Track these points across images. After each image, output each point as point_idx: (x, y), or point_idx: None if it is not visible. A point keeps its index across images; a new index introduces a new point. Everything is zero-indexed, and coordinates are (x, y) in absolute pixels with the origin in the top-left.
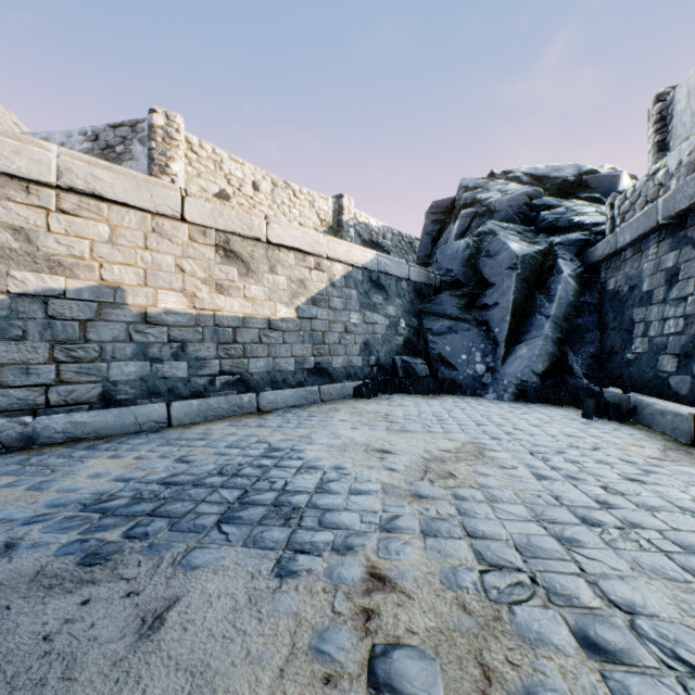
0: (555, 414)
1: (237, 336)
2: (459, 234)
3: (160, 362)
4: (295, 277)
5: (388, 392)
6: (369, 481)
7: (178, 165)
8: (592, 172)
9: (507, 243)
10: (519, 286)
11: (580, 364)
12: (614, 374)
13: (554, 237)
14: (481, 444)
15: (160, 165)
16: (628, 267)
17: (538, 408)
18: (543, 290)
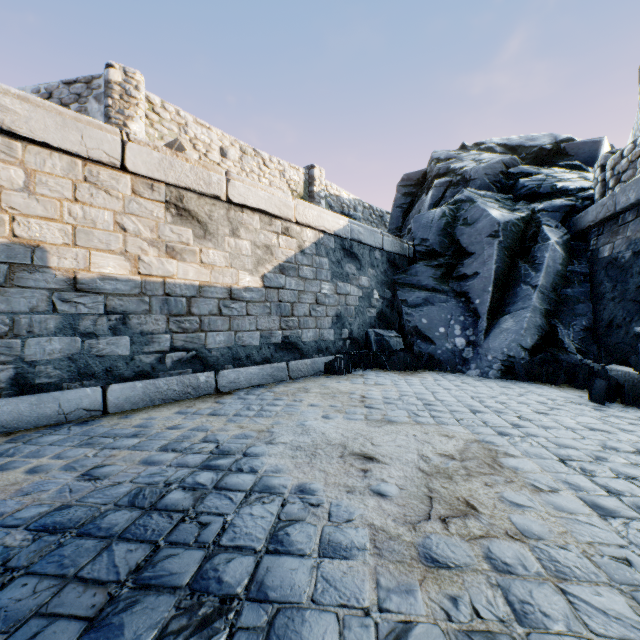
0: (555, 396)
1: (192, 306)
2: (433, 204)
3: (94, 337)
4: (261, 242)
5: (362, 368)
6: (350, 522)
7: (137, 125)
8: (569, 140)
9: (487, 210)
10: (501, 254)
11: (572, 338)
12: (616, 349)
13: (535, 204)
14: (489, 444)
15: (117, 124)
16: (630, 231)
17: (531, 388)
18: (527, 259)
